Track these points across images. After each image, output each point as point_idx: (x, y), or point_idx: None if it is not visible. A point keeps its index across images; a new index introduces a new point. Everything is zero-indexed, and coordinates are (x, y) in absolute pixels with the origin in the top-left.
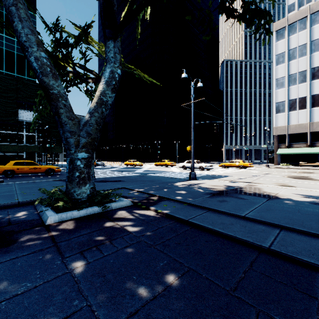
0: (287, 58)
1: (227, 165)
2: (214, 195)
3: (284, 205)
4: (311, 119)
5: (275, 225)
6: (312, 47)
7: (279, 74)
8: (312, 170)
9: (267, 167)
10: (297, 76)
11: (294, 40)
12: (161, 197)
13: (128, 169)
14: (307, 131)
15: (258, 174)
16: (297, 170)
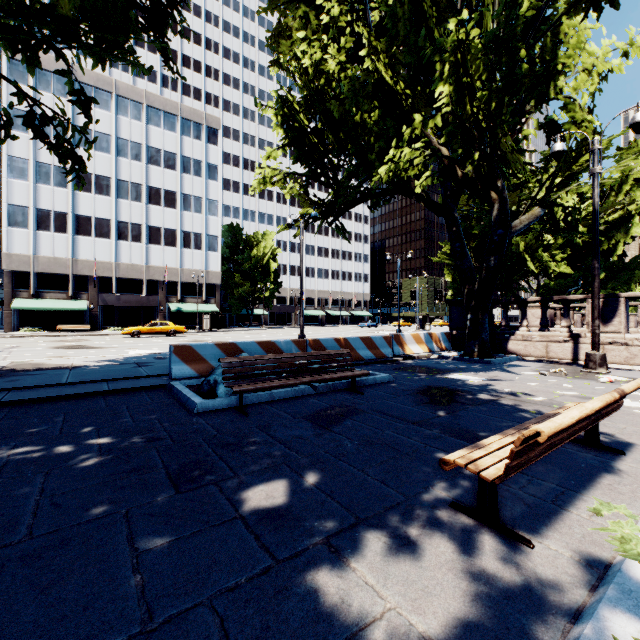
0: None
1: None
2: None
3: (93, 369)
4: (75, 253)
5: (101, 381)
6: (77, 135)
7: (18, 149)
8: (82, 337)
9: None
10: (53, 171)
11: (48, 103)
12: None
13: None
14: (70, 272)
15: None
16: (60, 338)
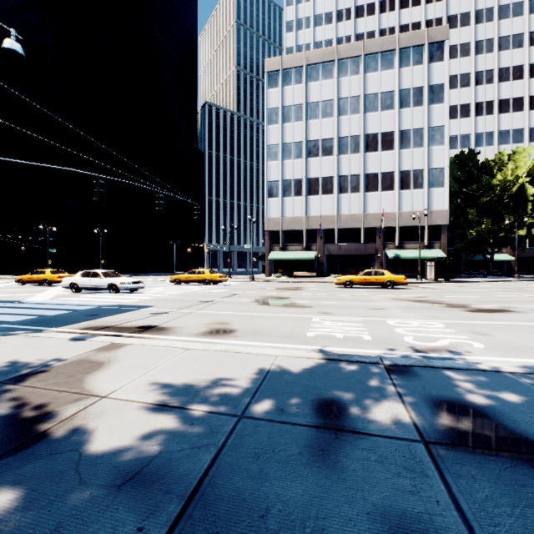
0: (282, 117)
1: (184, 278)
2: None
3: None
4: (307, 211)
5: None
6: (308, 111)
7: (272, 138)
8: (303, 284)
9: (252, 280)
10: (293, 147)
11: (290, 94)
12: None
13: None
14: (303, 228)
15: (216, 297)
16: (285, 285)
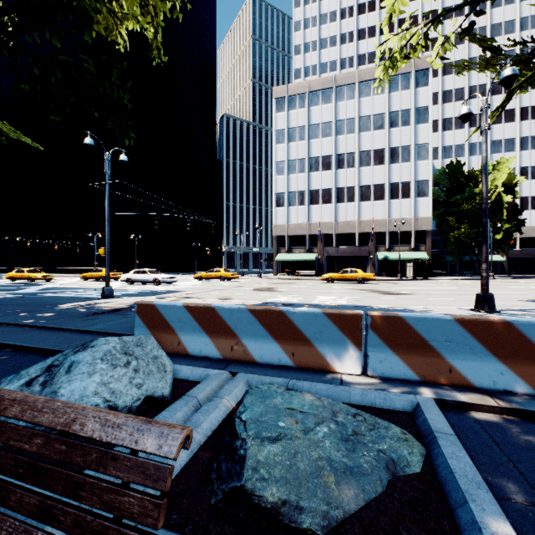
0: (287, 138)
1: (205, 276)
2: (93, 314)
3: None
4: (309, 219)
5: (105, 333)
6: (310, 132)
7: (279, 156)
8: (298, 281)
9: (260, 278)
10: (297, 163)
11: (294, 117)
12: None
13: (6, 288)
14: (306, 233)
15: (227, 287)
16: (283, 281)
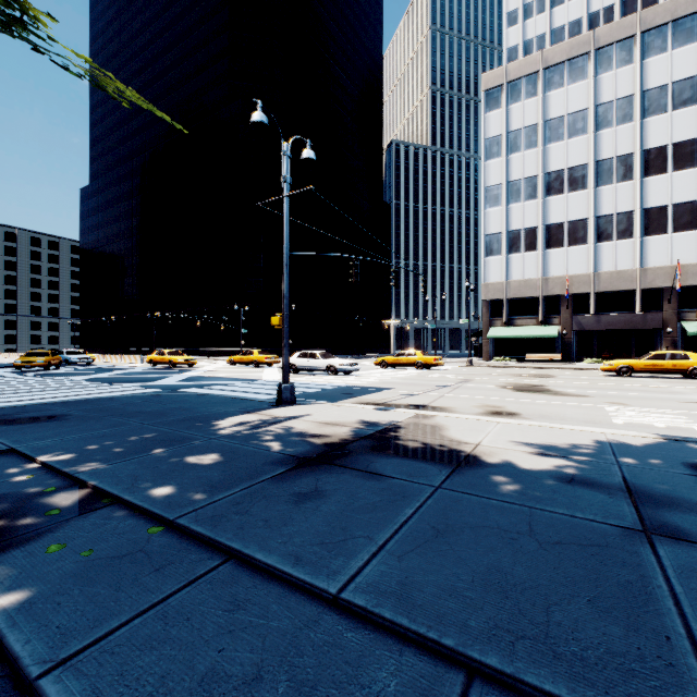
0: (506, 147)
1: (392, 361)
2: (298, 467)
3: (491, 496)
4: (545, 271)
5: (447, 654)
6: (546, 132)
7: (492, 177)
8: (547, 371)
9: (471, 364)
10: (523, 185)
11: (518, 114)
12: (100, 492)
13: (143, 376)
14: (539, 294)
15: (450, 383)
16: (522, 371)
